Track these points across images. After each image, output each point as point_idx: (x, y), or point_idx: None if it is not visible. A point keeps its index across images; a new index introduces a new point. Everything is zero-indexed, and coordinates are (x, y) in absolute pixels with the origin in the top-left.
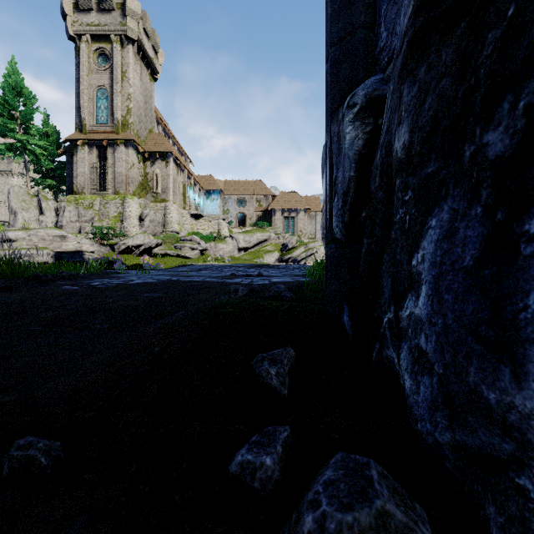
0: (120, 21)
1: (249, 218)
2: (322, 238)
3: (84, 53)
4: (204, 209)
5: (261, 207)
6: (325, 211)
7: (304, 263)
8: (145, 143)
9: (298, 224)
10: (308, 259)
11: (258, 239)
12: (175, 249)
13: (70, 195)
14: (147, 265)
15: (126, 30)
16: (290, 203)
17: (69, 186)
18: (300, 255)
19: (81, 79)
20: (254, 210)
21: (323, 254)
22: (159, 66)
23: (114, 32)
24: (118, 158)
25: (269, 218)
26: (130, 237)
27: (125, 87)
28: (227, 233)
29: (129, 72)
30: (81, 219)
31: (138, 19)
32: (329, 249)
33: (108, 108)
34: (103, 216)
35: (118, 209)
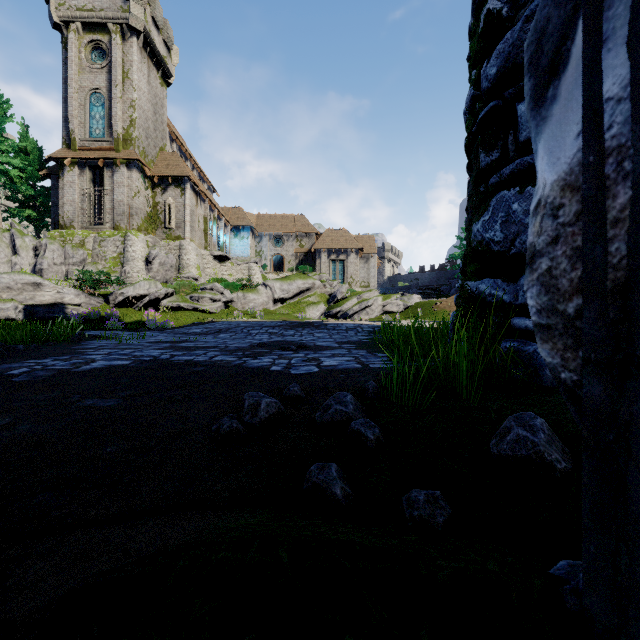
0: (121, 5)
1: (287, 261)
2: (535, 325)
3: (73, 46)
4: (231, 249)
5: (303, 247)
6: (589, 222)
7: (360, 320)
8: (154, 164)
9: (348, 269)
10: (362, 314)
11: (299, 288)
12: (191, 301)
13: (54, 230)
14: (151, 323)
15: (128, 18)
16: (339, 242)
17: (55, 218)
18: (352, 308)
19: (69, 80)
20: (294, 251)
21: (380, 306)
22: (173, 67)
23: (113, 20)
24: (119, 182)
25: (313, 261)
26: (130, 285)
27: (127, 91)
28: (260, 279)
29: (133, 72)
30: (68, 261)
31: (145, 4)
32: (635, 397)
33: (104, 118)
34: (97, 257)
35: (117, 249)
